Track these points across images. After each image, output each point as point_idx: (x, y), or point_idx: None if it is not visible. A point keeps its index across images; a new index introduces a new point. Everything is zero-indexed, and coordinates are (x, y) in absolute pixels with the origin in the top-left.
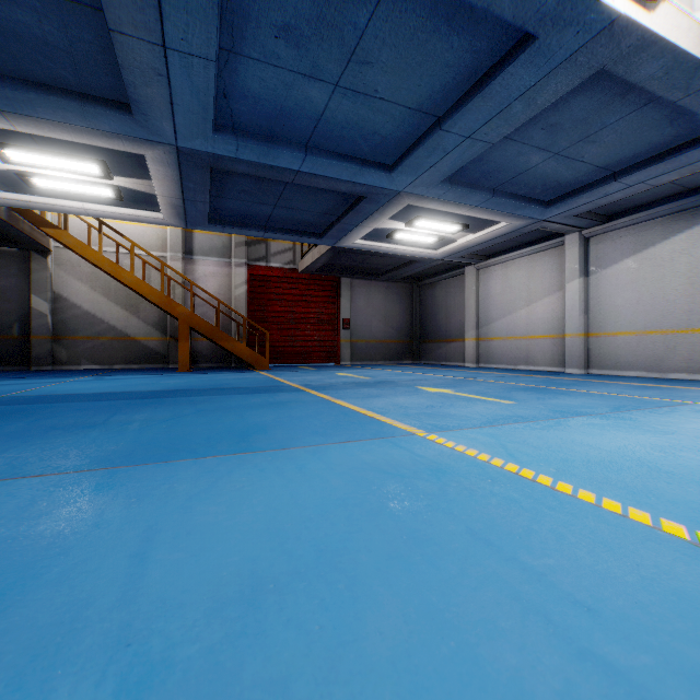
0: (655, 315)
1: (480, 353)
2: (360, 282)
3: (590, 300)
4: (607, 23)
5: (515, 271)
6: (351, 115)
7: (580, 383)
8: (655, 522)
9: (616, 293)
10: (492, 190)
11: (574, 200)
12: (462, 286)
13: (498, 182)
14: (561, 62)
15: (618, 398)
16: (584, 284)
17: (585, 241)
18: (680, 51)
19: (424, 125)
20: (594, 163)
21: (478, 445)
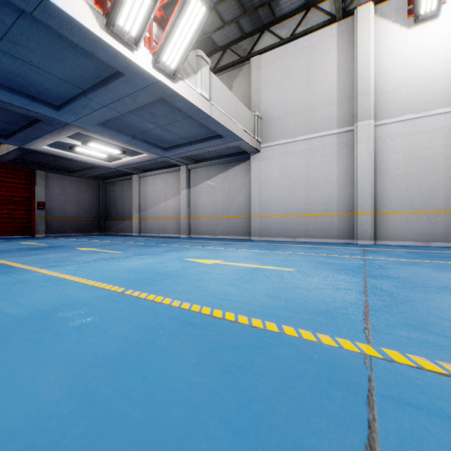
0: (213, 209)
1: (141, 227)
2: (55, 175)
3: (191, 200)
4: (155, 81)
5: (159, 181)
6: (15, 68)
7: (176, 241)
8: (95, 283)
9: (200, 198)
10: (133, 136)
11: (177, 150)
12: (131, 186)
13: (135, 132)
14: (141, 89)
15: (177, 247)
16: (188, 192)
17: (189, 170)
18: (190, 102)
19: (76, 91)
20: (180, 135)
21: (63, 271)
